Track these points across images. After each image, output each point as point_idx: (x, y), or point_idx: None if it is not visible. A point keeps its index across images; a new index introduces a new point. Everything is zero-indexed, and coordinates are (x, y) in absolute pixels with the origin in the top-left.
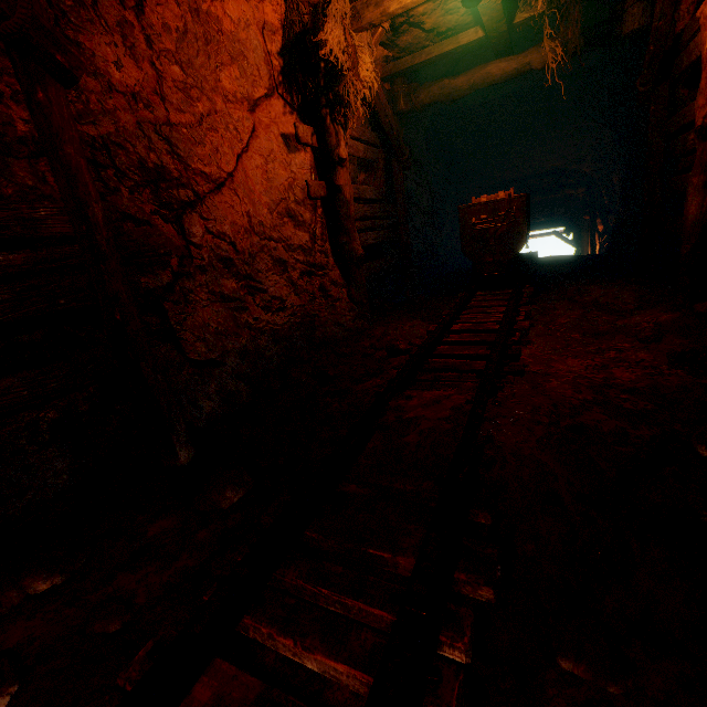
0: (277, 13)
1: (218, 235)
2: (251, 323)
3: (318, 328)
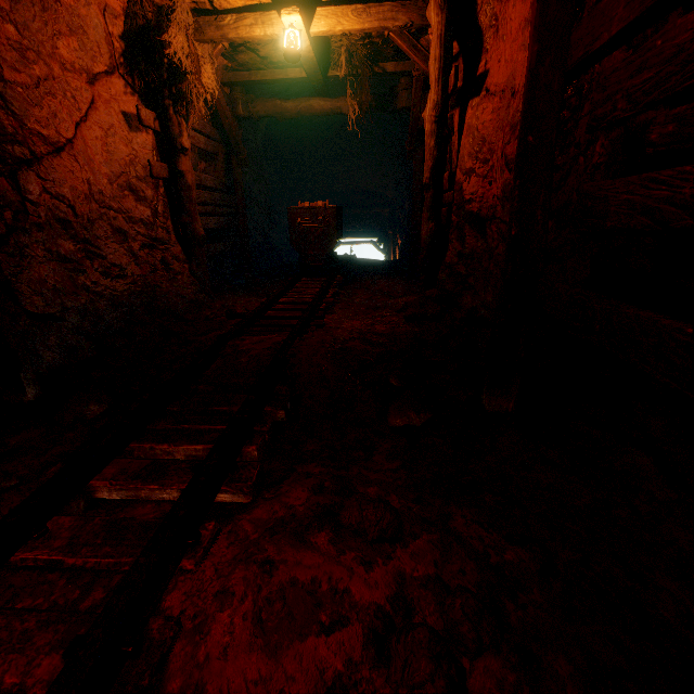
0: (120, 1)
1: (56, 197)
2: (89, 286)
3: (160, 298)
